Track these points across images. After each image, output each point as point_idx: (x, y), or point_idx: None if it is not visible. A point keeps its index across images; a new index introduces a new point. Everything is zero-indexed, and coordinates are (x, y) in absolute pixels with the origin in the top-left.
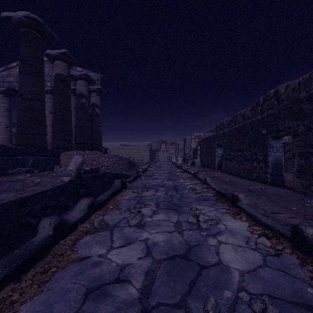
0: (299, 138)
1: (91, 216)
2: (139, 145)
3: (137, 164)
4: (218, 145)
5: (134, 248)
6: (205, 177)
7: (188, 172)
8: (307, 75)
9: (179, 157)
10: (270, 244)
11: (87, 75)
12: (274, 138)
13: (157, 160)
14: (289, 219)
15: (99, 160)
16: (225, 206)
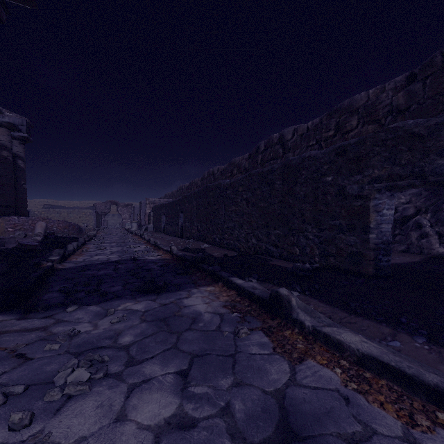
0: (184, 214)
1: (78, 250)
2: (72, 204)
3: (84, 230)
4: (163, 213)
5: (106, 251)
6: (148, 237)
7: (137, 235)
8: (226, 165)
9: (133, 223)
10: (149, 247)
11: (12, 123)
12: (181, 212)
13: (105, 226)
14: (163, 244)
15: (48, 225)
16: (146, 244)
